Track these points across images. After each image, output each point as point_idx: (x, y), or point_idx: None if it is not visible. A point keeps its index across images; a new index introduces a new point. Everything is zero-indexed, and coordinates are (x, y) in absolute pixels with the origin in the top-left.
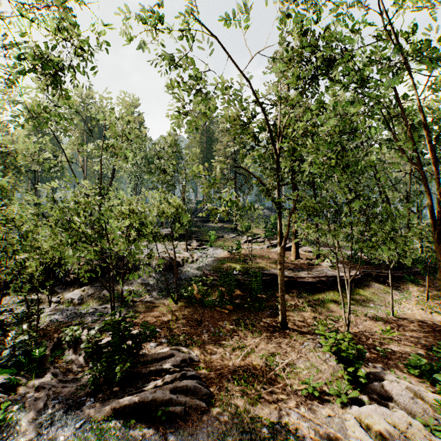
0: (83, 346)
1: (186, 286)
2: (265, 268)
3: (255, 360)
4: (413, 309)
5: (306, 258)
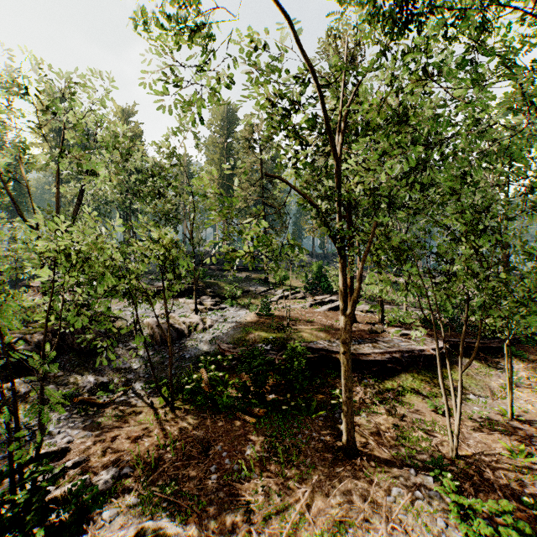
0: None
1: (190, 373)
2: (310, 339)
3: None
4: (532, 402)
5: (367, 321)
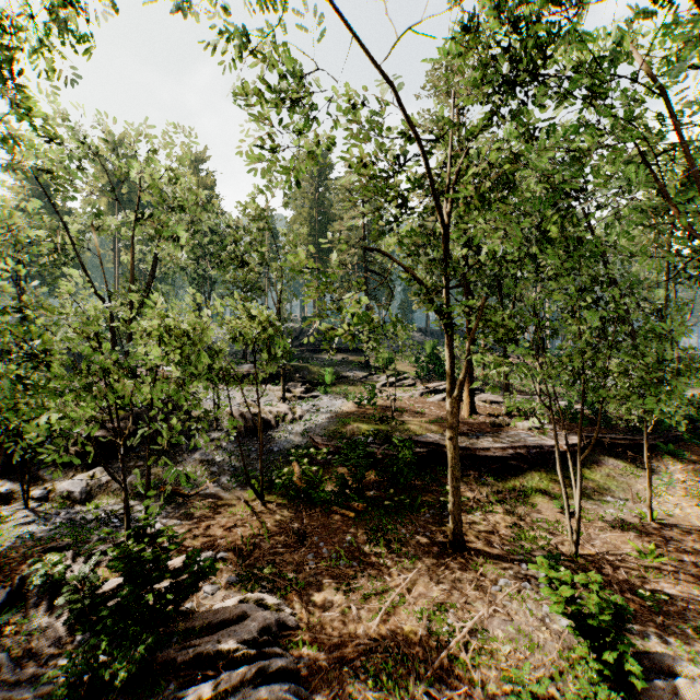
0: (63, 600)
1: (280, 466)
2: (419, 431)
3: (407, 620)
4: (682, 506)
5: (489, 413)
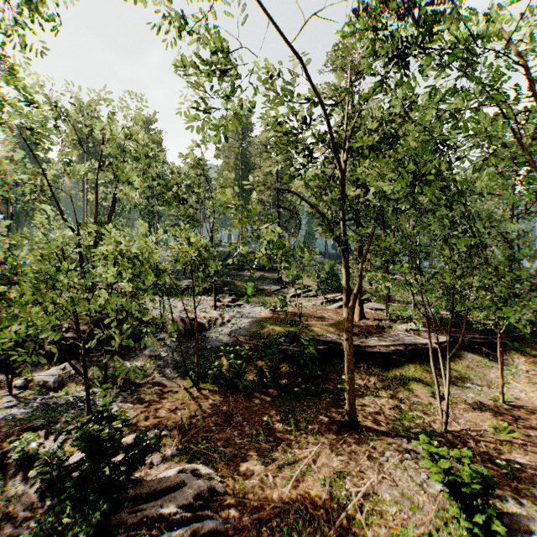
0: (35, 472)
1: (212, 360)
2: (321, 332)
3: (313, 486)
4: (526, 391)
5: (375, 318)
